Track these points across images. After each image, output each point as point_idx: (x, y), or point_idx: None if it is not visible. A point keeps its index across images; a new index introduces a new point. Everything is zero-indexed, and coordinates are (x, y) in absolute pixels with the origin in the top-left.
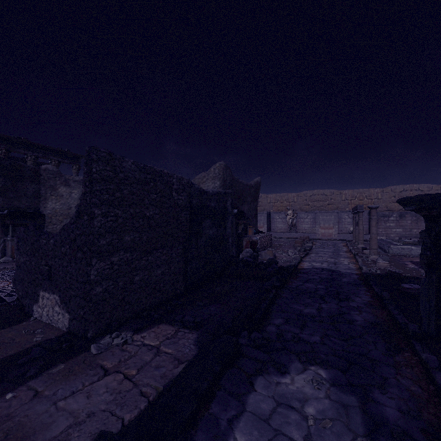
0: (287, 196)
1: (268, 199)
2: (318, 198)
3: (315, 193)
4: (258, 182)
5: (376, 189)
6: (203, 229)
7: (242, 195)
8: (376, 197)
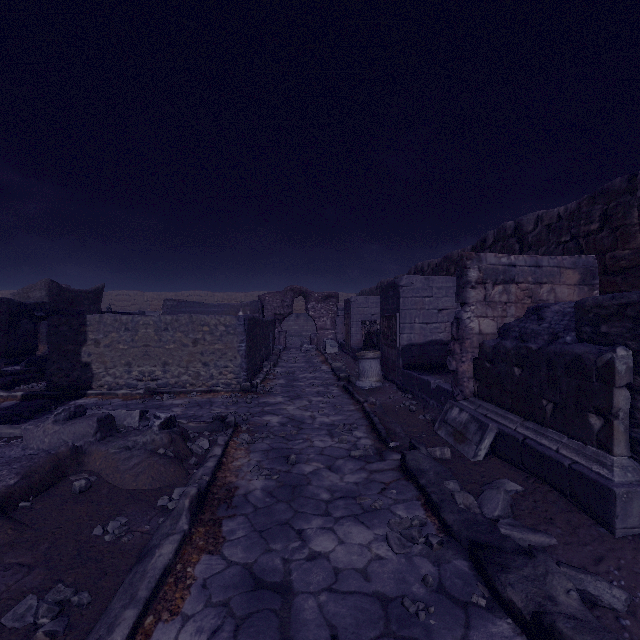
0: (165, 295)
1: (145, 297)
2: (195, 298)
3: (192, 294)
4: (99, 288)
5: (241, 294)
6: (22, 325)
7: (75, 300)
8: (241, 300)
